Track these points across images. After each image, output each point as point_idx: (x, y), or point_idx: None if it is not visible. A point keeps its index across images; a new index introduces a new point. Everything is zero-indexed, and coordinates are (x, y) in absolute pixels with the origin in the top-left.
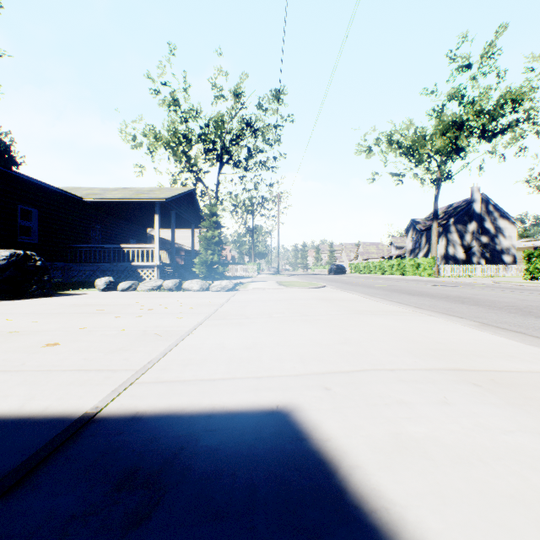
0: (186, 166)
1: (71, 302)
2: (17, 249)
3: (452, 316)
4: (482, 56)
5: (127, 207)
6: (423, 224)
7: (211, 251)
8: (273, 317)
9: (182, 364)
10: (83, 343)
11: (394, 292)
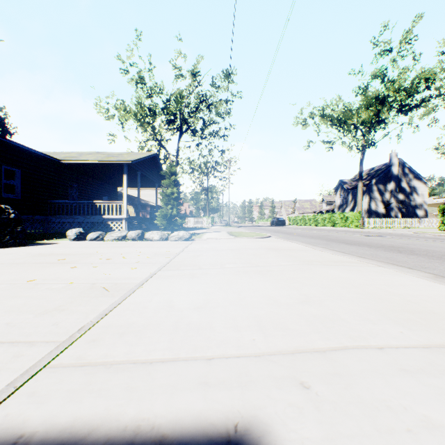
0: (152, 135)
1: (38, 251)
2: (1, 204)
3: (400, 267)
4: (401, 41)
5: (99, 168)
6: (349, 184)
7: (170, 205)
8: (226, 268)
9: (118, 333)
10: (20, 300)
11: (332, 241)
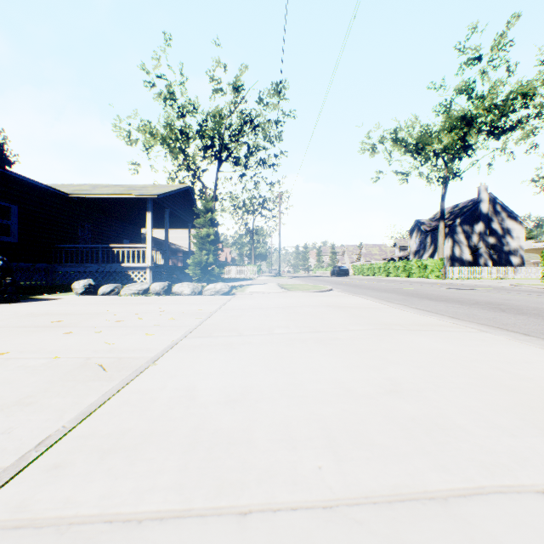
0: (184, 164)
1: (30, 310)
2: None
3: (512, 332)
4: (493, 47)
5: (118, 204)
6: (428, 224)
7: (206, 250)
8: (275, 334)
9: (99, 451)
10: None
11: (411, 296)
